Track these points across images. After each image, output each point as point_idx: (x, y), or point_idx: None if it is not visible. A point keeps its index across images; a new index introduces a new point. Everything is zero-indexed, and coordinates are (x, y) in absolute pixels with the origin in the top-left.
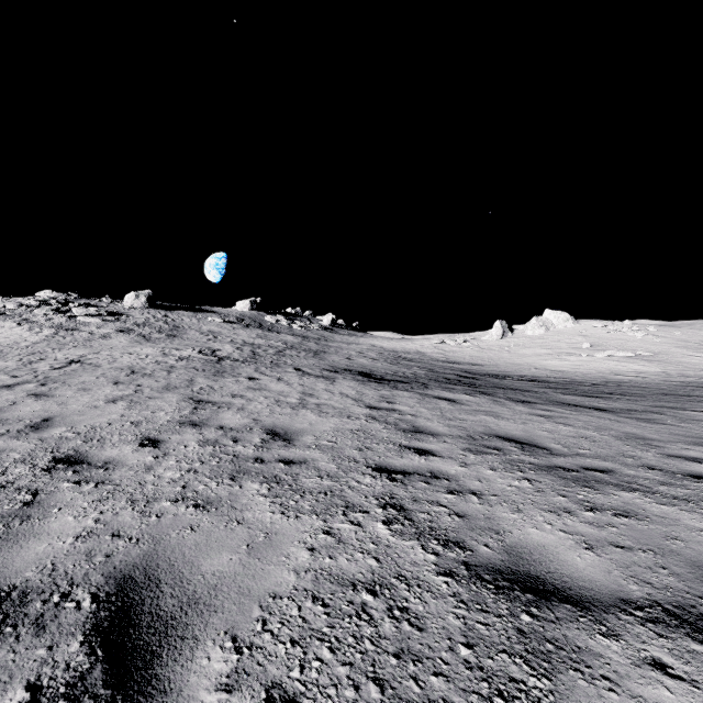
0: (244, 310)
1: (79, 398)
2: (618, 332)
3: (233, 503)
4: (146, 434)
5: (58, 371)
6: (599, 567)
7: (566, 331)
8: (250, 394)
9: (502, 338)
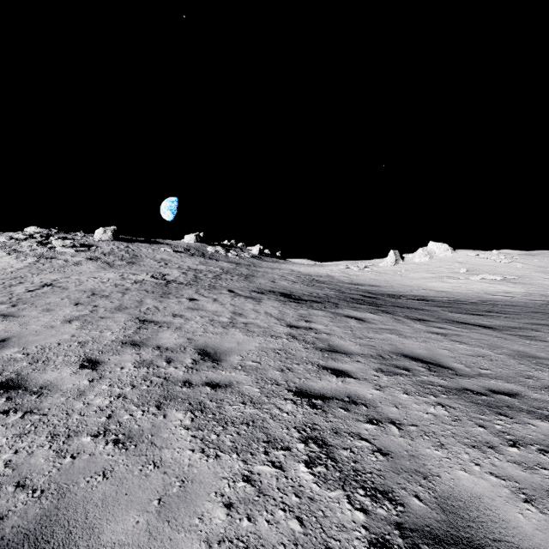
0: (190, 242)
1: (41, 318)
2: (488, 259)
3: (154, 438)
4: (89, 355)
5: (31, 293)
6: (548, 531)
7: (446, 259)
8: (189, 314)
9: (395, 265)
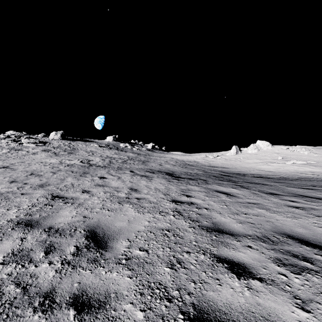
0: (110, 141)
1: None
2: (295, 151)
3: None
4: None
5: None
6: None
7: (268, 151)
8: (95, 190)
9: (236, 154)
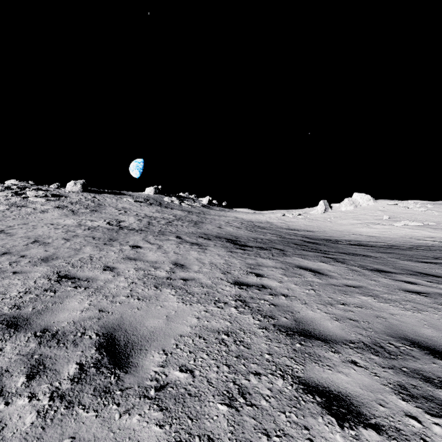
0: (150, 193)
1: None
2: (406, 208)
3: None
4: None
5: None
6: None
7: (369, 207)
8: (123, 266)
9: (324, 212)
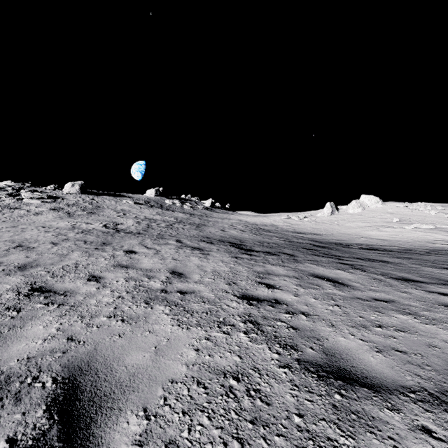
0: (151, 196)
1: None
2: (417, 210)
3: None
4: None
5: None
6: None
7: (377, 210)
8: (112, 275)
9: (331, 215)
